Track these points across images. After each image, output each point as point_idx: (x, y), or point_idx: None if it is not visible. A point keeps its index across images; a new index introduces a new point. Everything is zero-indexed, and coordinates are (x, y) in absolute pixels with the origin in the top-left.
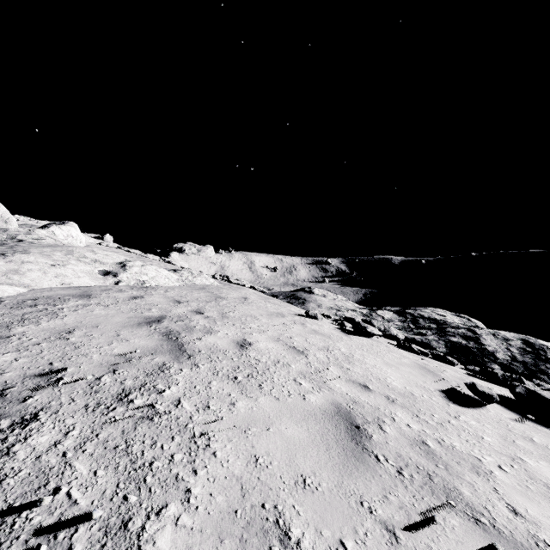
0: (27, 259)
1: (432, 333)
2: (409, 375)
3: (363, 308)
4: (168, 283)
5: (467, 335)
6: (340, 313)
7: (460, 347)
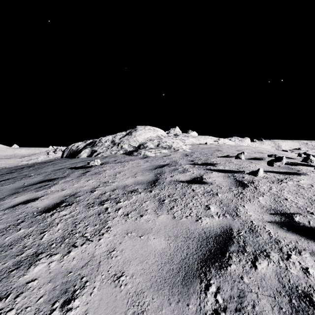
0: (199, 138)
1: None
2: None
3: None
4: (231, 144)
5: None
6: None
7: None
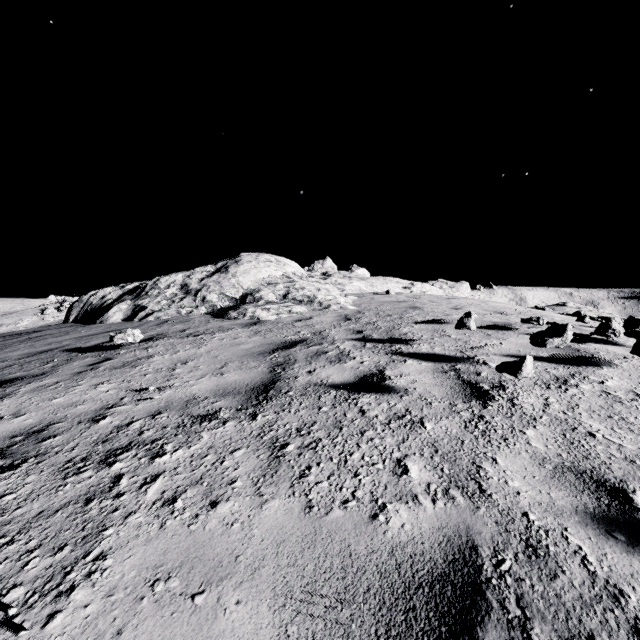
0: (373, 281)
1: None
2: None
3: None
4: (438, 293)
5: None
6: None
7: None
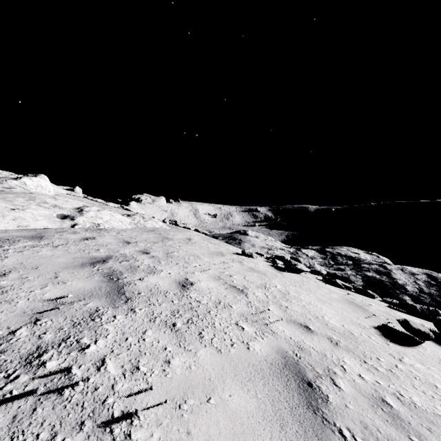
0: None
1: (350, 269)
2: (342, 312)
3: (289, 247)
4: (121, 225)
5: (380, 270)
6: (271, 251)
7: (375, 281)
